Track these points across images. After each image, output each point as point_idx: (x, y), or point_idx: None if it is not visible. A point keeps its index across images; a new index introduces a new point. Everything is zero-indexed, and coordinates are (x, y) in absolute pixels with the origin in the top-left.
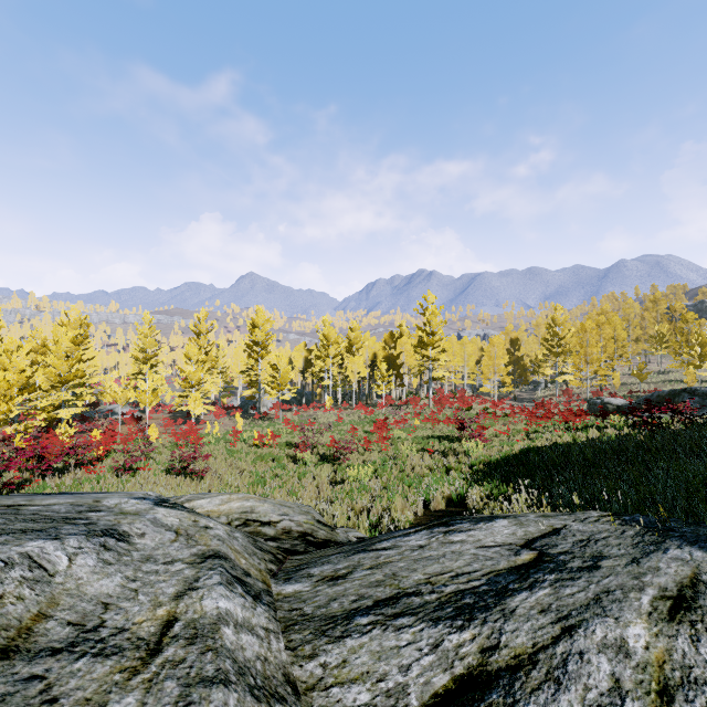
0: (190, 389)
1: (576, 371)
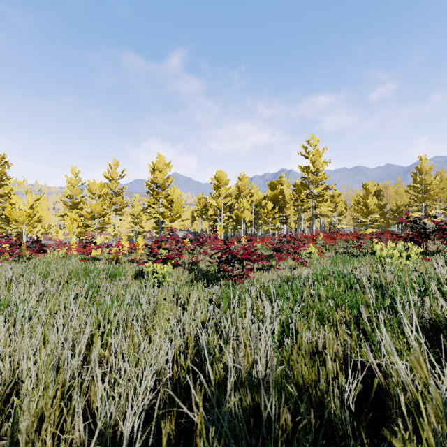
0: (93, 220)
1: None
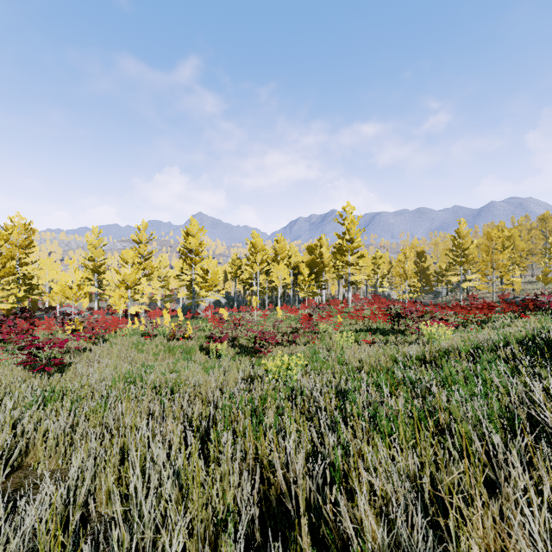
0: (126, 290)
1: (482, 277)
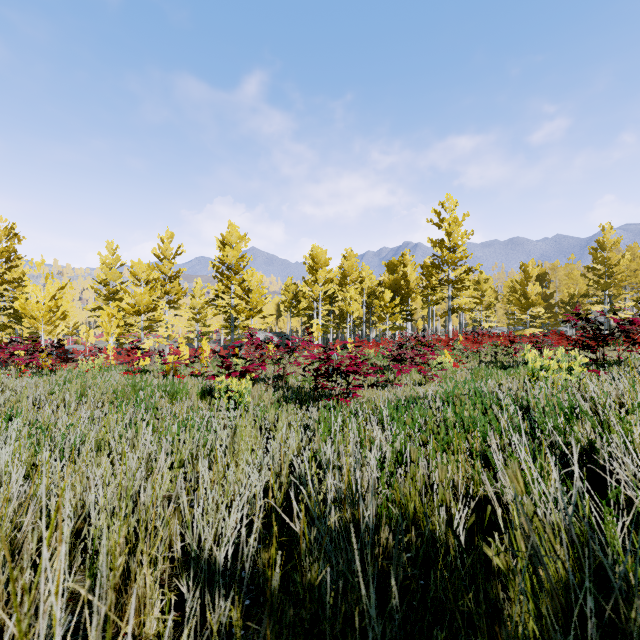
0: (138, 317)
1: None
